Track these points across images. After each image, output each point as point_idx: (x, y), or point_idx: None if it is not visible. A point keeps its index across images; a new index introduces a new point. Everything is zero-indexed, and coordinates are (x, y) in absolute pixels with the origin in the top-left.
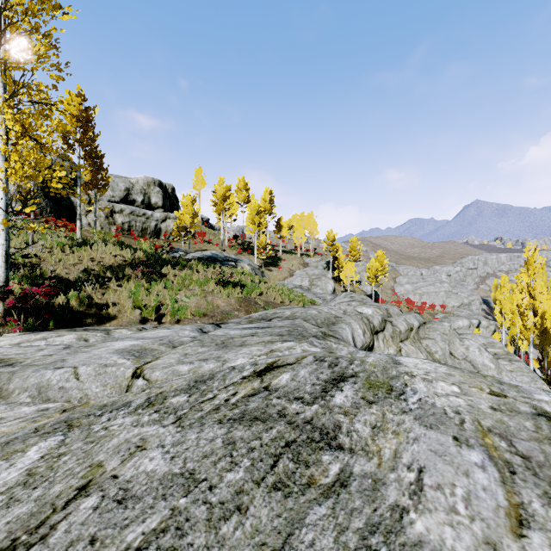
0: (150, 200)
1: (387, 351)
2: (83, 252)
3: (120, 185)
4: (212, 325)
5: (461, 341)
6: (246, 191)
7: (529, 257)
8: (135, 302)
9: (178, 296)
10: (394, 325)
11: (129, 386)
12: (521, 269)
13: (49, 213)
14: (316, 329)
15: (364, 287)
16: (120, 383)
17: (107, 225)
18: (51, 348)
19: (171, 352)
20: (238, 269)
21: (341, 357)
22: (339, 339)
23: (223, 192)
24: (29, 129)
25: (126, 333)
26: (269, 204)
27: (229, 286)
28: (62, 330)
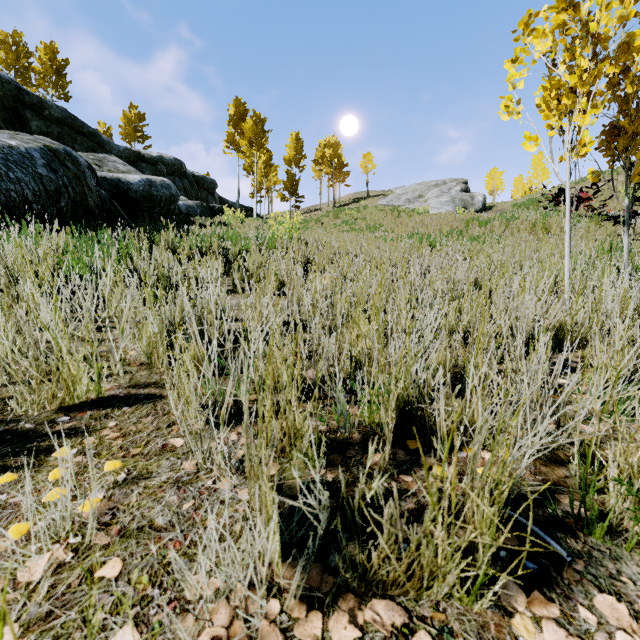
0: None
1: None
2: None
3: None
4: None
5: None
6: None
7: None
8: None
9: None
10: None
11: None
12: None
13: None
14: None
15: None
16: None
17: None
18: None
19: None
20: None
21: None
22: None
23: None
24: None
25: None
26: None
27: None
28: None
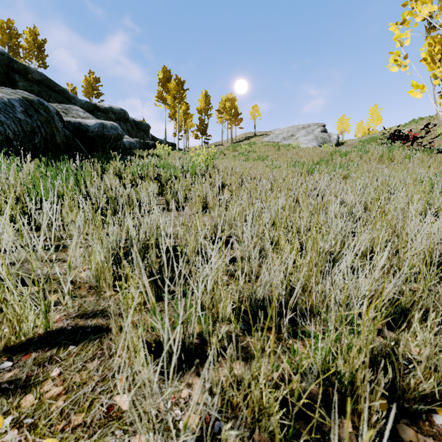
0: None
1: None
2: None
3: None
4: None
5: None
6: None
7: None
8: None
9: None
10: None
11: None
12: None
13: None
14: None
15: None
16: None
17: None
18: None
19: None
20: None
21: None
22: None
23: None
24: None
25: None
26: None
27: None
28: None
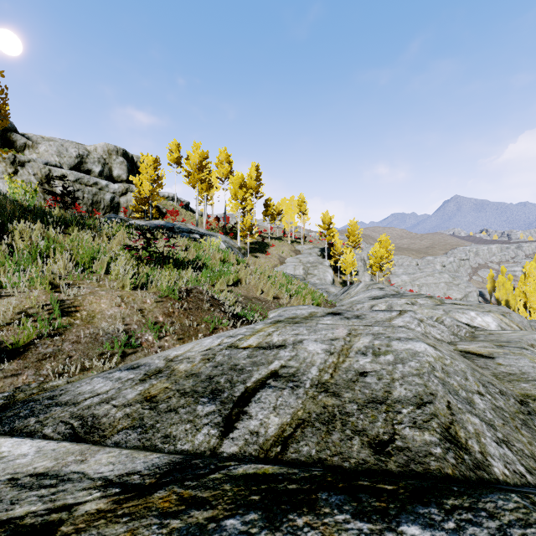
0: (111, 172)
1: None
2: None
3: (71, 150)
4: None
5: None
6: (229, 165)
7: None
8: None
9: None
10: None
11: None
12: None
13: None
14: None
15: (362, 278)
16: None
17: (40, 193)
18: None
19: None
20: (203, 244)
21: None
22: None
23: (198, 159)
24: None
25: None
26: (256, 181)
27: (166, 265)
28: None
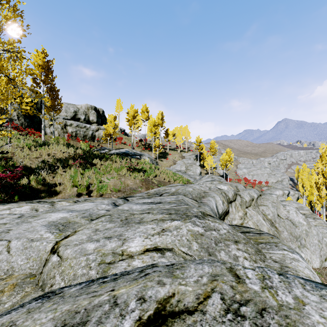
0: (89, 118)
1: (238, 214)
2: (43, 150)
3: (71, 109)
4: (122, 199)
5: (283, 207)
6: (147, 113)
7: (322, 153)
8: (74, 182)
9: (102, 178)
10: (242, 197)
11: (47, 260)
12: (317, 160)
13: (26, 126)
14: (196, 209)
15: (218, 171)
16: (41, 256)
17: (62, 133)
18: (9, 217)
19: (86, 227)
20: (141, 160)
21: (266, 311)
22: (215, 218)
23: (133, 113)
24: (2, 69)
25: (65, 204)
26: (161, 120)
27: (135, 171)
28: (23, 202)
